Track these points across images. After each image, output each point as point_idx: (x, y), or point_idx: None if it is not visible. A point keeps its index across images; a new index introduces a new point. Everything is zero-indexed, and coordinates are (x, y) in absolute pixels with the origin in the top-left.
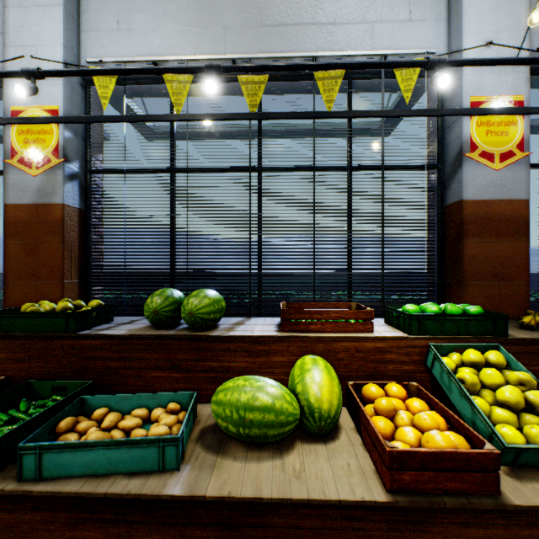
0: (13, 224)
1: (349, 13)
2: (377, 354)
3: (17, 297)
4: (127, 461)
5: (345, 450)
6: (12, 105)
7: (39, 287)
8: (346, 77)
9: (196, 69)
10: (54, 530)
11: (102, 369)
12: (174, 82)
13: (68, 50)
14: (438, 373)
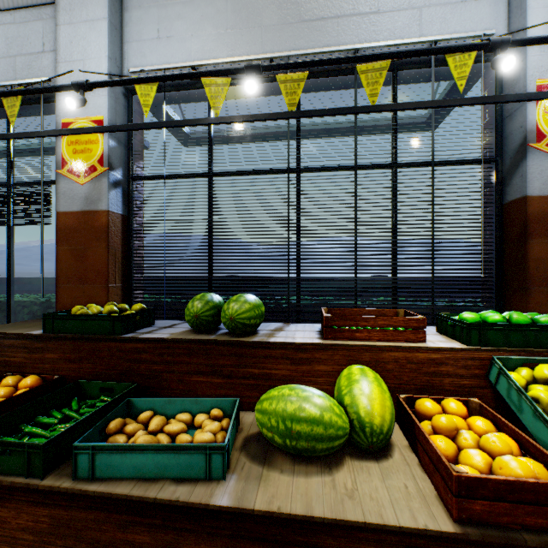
0: (63, 231)
1: (394, 0)
2: (431, 366)
3: (67, 300)
4: (174, 466)
5: (401, 471)
6: (62, 118)
7: (86, 291)
8: (390, 69)
9: (236, 70)
10: (106, 530)
11: (146, 372)
12: (213, 85)
13: (112, 62)
14: (504, 390)
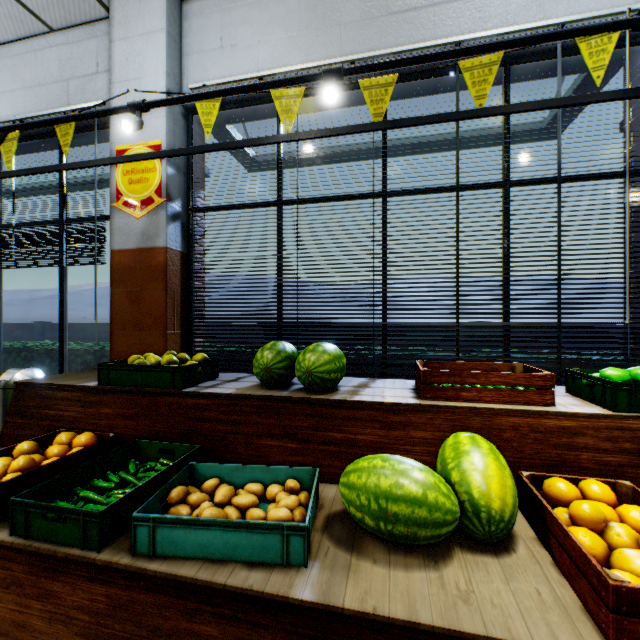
0: (118, 271)
1: None
2: (563, 436)
3: (122, 349)
4: (246, 547)
5: (529, 571)
6: (117, 145)
7: (142, 338)
8: (502, 64)
9: (312, 77)
10: (168, 617)
11: (209, 432)
12: (283, 97)
13: (171, 79)
14: None
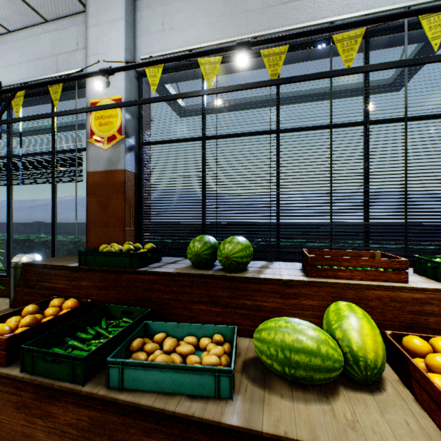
0: (91, 186)
1: None
2: (415, 305)
3: (94, 240)
4: (188, 384)
5: (397, 405)
6: (91, 99)
7: (108, 233)
8: (363, 37)
9: (228, 48)
10: (133, 433)
11: (157, 299)
12: (207, 64)
13: (128, 52)
14: None
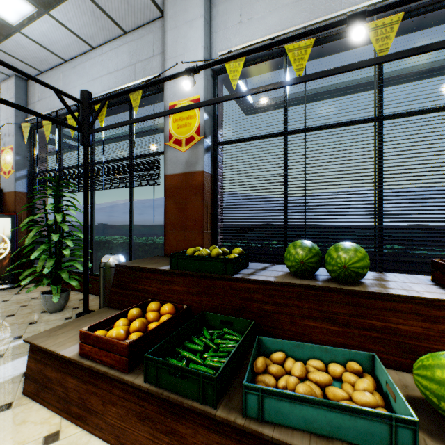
0: (169, 189)
1: None
2: None
3: (172, 243)
4: (349, 429)
5: None
6: (169, 102)
7: (186, 236)
8: None
9: (336, 23)
10: None
11: (257, 310)
12: (295, 49)
13: (205, 50)
14: None
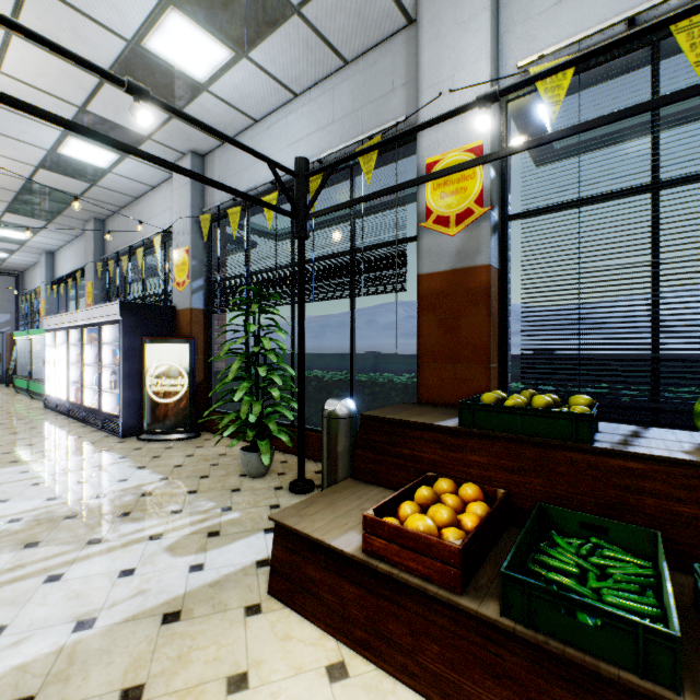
0: (426, 297)
1: None
2: None
3: (431, 383)
4: None
5: None
6: (425, 158)
7: (457, 372)
8: None
9: None
10: None
11: (656, 511)
12: (694, 25)
13: (492, 64)
14: None
